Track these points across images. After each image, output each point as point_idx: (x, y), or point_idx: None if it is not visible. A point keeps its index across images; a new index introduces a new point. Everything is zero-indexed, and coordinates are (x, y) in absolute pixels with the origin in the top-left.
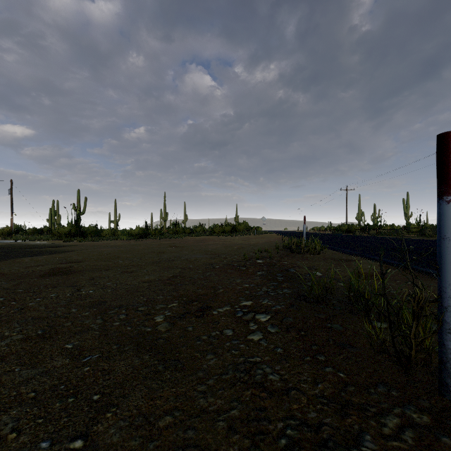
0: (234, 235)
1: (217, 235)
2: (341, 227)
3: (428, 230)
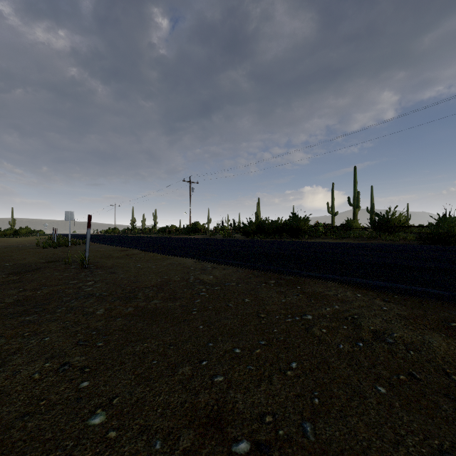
0: (17, 237)
1: (1, 237)
2: (108, 231)
3: (133, 231)
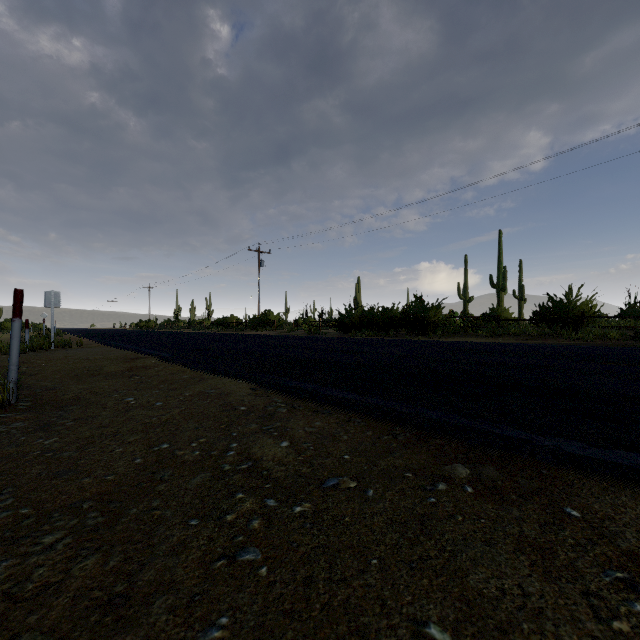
0: (0, 333)
1: None
2: (139, 324)
3: (174, 325)
